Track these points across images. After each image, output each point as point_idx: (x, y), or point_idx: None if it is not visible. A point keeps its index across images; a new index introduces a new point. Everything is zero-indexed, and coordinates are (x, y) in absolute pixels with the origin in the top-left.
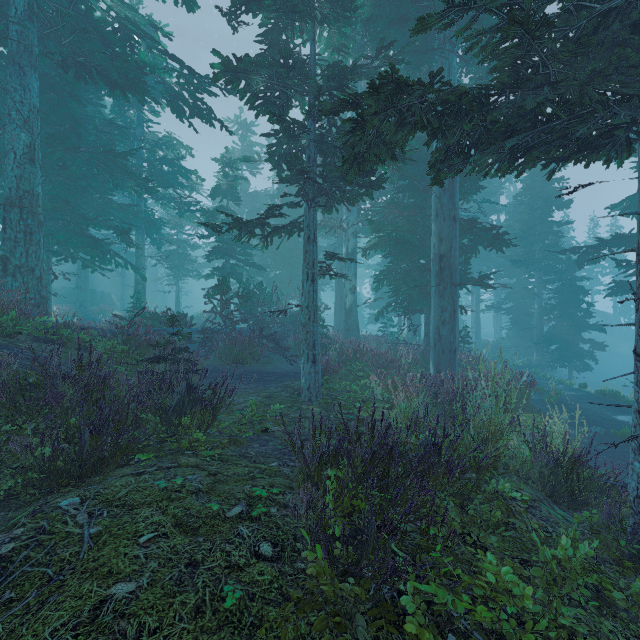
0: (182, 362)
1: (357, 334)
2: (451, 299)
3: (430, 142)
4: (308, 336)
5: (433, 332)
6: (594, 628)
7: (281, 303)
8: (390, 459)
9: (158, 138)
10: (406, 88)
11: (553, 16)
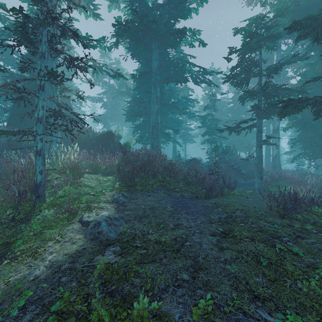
0: (220, 175)
1: (279, 169)
2: None
3: (312, 110)
4: (258, 168)
5: None
6: None
7: (236, 154)
8: (295, 199)
9: (180, 88)
10: (301, 101)
11: None
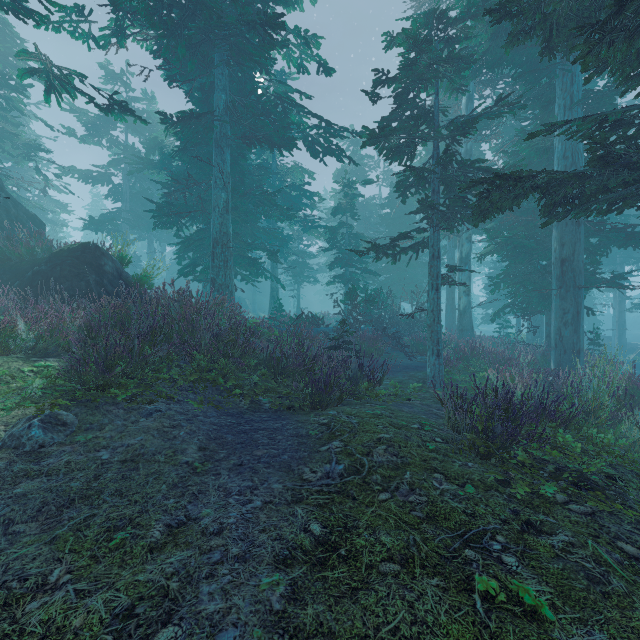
0: (353, 350)
1: (471, 334)
2: (574, 301)
3: (539, 202)
4: (433, 335)
5: (554, 333)
6: (636, 494)
7: (395, 305)
8: (509, 406)
9: (287, 168)
10: (520, 179)
11: (637, 113)
